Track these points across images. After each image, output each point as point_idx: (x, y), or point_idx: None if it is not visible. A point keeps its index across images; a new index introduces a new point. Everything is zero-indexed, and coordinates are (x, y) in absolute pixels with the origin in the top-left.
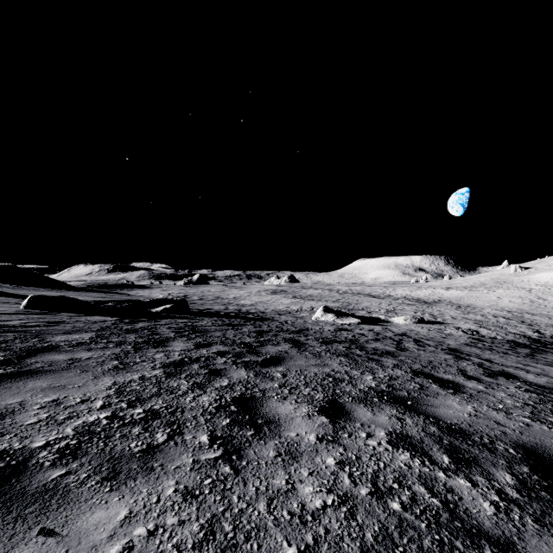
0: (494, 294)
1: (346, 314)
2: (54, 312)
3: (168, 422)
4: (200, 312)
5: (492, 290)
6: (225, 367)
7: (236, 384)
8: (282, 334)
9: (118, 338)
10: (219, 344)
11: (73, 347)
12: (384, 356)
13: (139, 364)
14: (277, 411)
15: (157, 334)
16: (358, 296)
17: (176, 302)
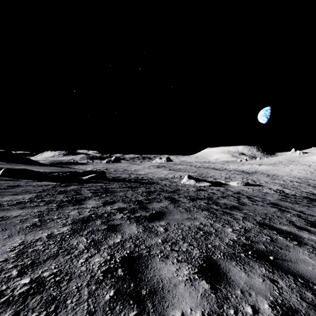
0: (288, 168)
1: (201, 180)
2: (18, 179)
3: (47, 300)
4: (113, 178)
5: (286, 166)
6: (121, 222)
7: (127, 240)
8: (163, 194)
9: (50, 198)
10: (120, 201)
11: (11, 206)
12: (233, 210)
13: (54, 221)
14: (161, 275)
15: (79, 194)
16: (207, 169)
17: (98, 173)
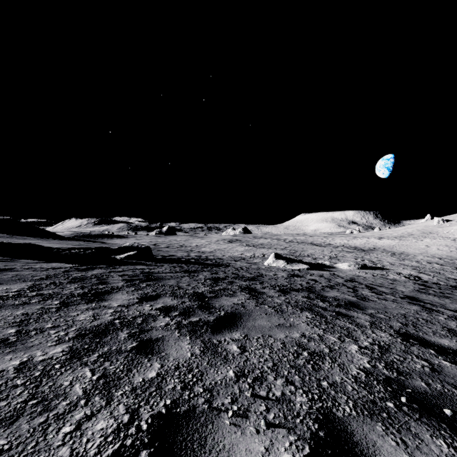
0: (422, 243)
1: (295, 261)
2: (14, 258)
3: None
4: (163, 258)
5: (420, 240)
6: (164, 335)
7: (169, 373)
8: (238, 282)
9: (54, 289)
10: (169, 295)
11: None
12: (351, 309)
13: (44, 332)
14: None
15: (104, 284)
16: (302, 245)
17: (140, 249)
